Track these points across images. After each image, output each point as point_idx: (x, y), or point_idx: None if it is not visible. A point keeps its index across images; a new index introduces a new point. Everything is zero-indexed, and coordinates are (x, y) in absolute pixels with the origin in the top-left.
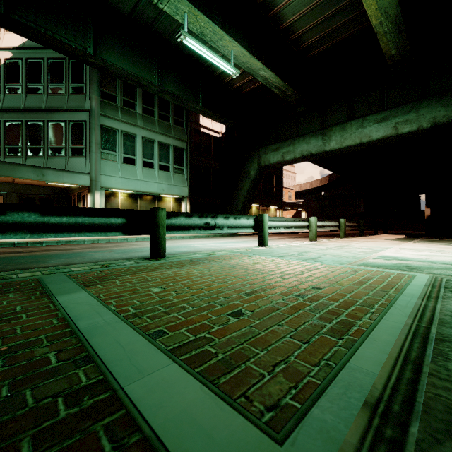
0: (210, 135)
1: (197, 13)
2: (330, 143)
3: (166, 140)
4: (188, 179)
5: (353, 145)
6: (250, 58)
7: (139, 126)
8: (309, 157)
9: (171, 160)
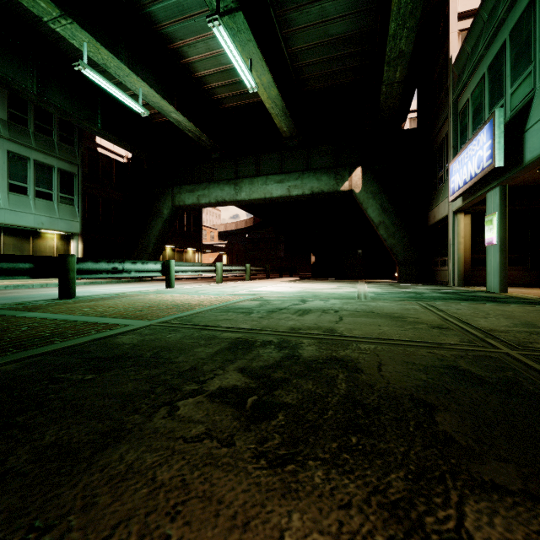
0: (112, 158)
1: (99, 47)
2: (241, 194)
3: (47, 159)
4: (80, 212)
5: (260, 199)
6: (161, 100)
7: (3, 136)
8: (224, 203)
9: (54, 186)
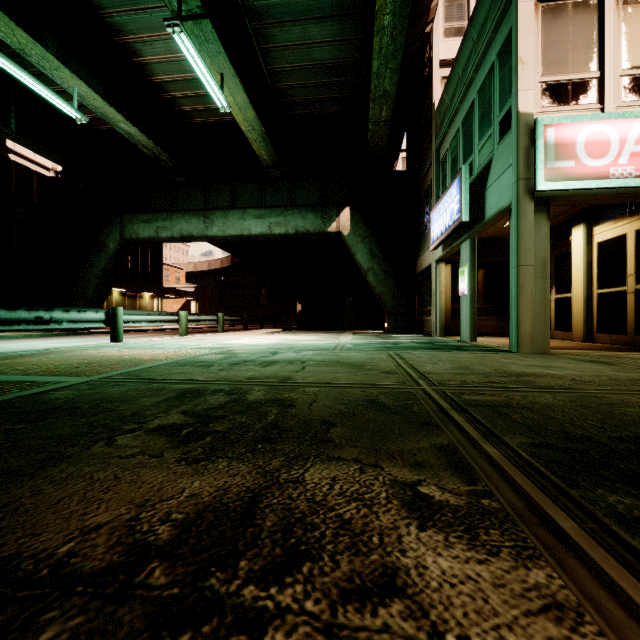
0: (31, 169)
1: (14, 27)
2: (213, 228)
3: None
4: None
5: (235, 236)
6: (105, 105)
7: None
8: (191, 238)
9: None
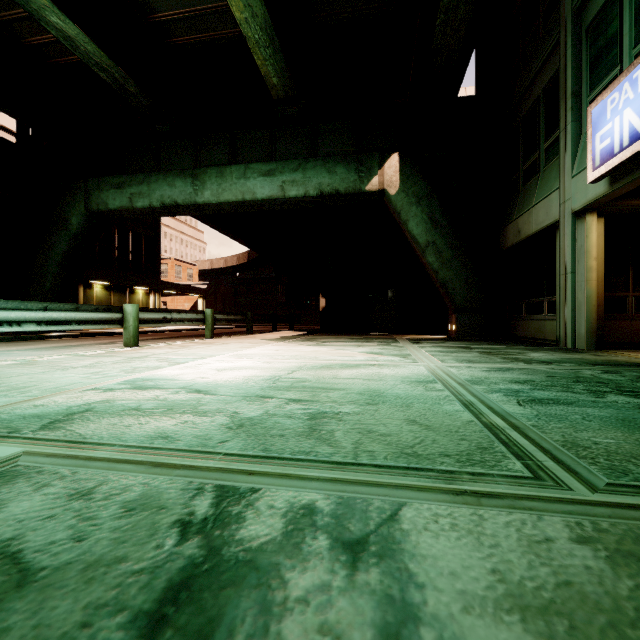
0: None
1: None
2: (204, 193)
3: None
4: None
5: (235, 202)
6: None
7: None
8: (176, 209)
9: None
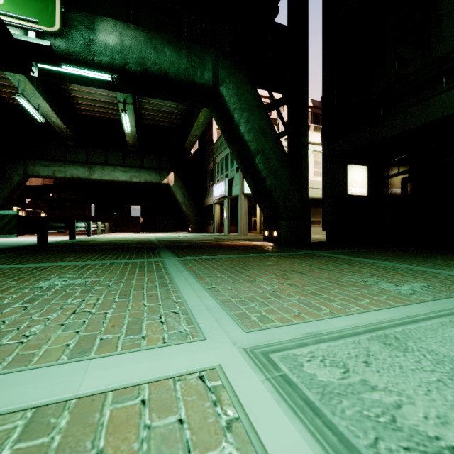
0: None
1: (29, 84)
2: (95, 175)
3: None
4: None
5: (109, 180)
6: (50, 111)
7: None
8: (77, 179)
9: None
